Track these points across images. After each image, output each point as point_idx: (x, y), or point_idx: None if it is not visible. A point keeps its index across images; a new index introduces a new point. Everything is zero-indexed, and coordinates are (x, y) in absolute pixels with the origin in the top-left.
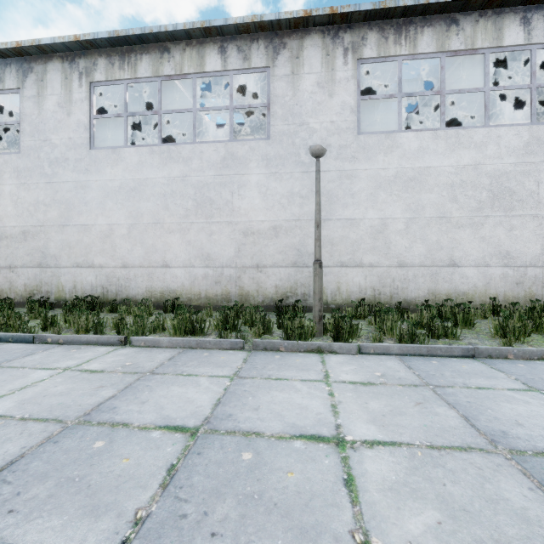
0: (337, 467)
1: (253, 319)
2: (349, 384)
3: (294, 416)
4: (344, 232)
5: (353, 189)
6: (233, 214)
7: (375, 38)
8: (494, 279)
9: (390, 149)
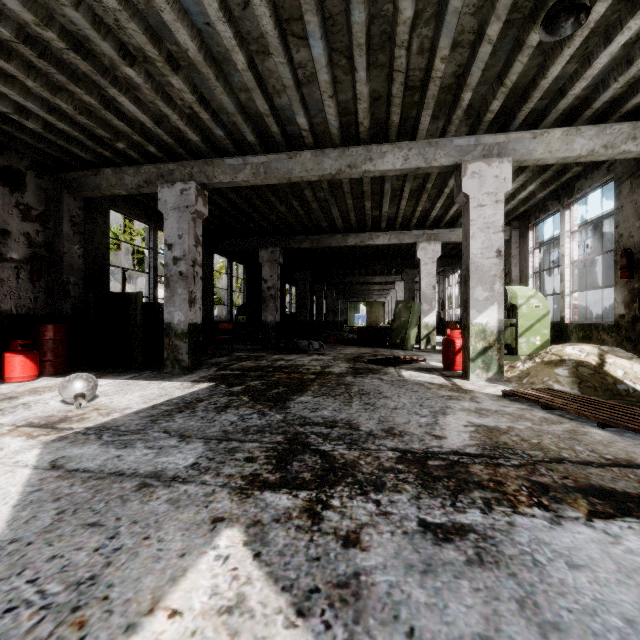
0: None
1: None
2: None
3: None
4: None
5: None
6: None
7: None
8: None
9: None
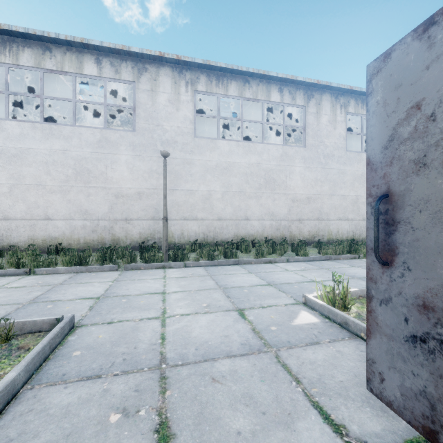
0: (160, 298)
1: (124, 254)
2: (175, 278)
3: (146, 289)
4: (186, 198)
5: (191, 171)
6: (107, 182)
7: (204, 80)
8: (266, 227)
9: (213, 149)
